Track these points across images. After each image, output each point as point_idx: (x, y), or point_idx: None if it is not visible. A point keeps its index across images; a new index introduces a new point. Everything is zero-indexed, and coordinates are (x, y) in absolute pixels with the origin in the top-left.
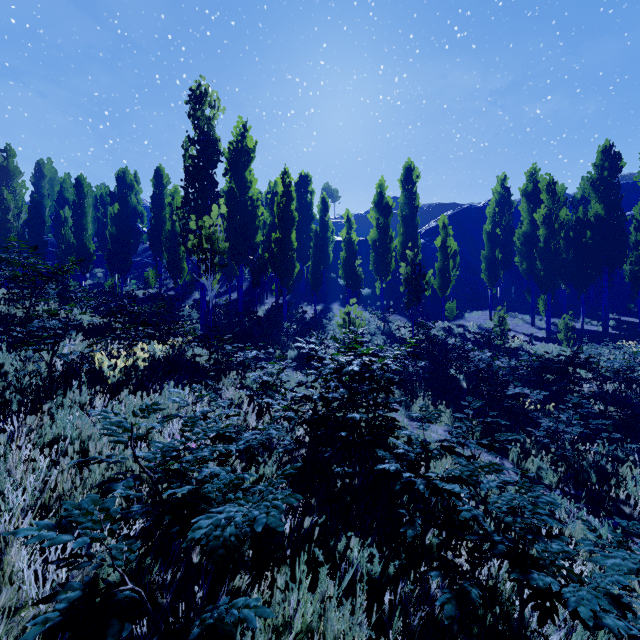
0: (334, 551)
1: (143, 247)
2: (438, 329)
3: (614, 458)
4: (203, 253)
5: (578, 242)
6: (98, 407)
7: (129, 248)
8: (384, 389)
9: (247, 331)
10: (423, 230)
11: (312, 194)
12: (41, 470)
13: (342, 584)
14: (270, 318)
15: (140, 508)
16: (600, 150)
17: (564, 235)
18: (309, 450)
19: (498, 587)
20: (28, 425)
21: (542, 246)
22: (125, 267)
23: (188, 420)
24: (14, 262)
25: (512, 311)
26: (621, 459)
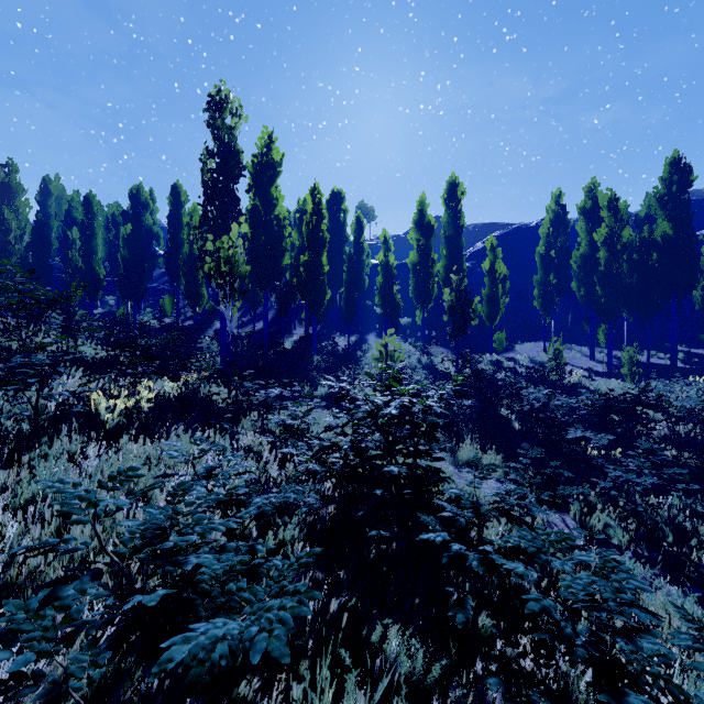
0: (367, 638)
1: (159, 272)
2: (486, 362)
3: (692, 513)
4: (221, 278)
5: (643, 265)
6: (91, 457)
7: (143, 273)
8: (427, 435)
9: (272, 365)
10: (468, 253)
11: (345, 213)
12: (12, 538)
13: (376, 696)
14: (298, 350)
15: (115, 601)
16: (668, 162)
17: (627, 258)
18: (338, 509)
19: (571, 690)
20: (2, 481)
21: (603, 270)
22: (138, 294)
23: (178, 487)
24: (8, 288)
25: (568, 342)
26: (700, 514)
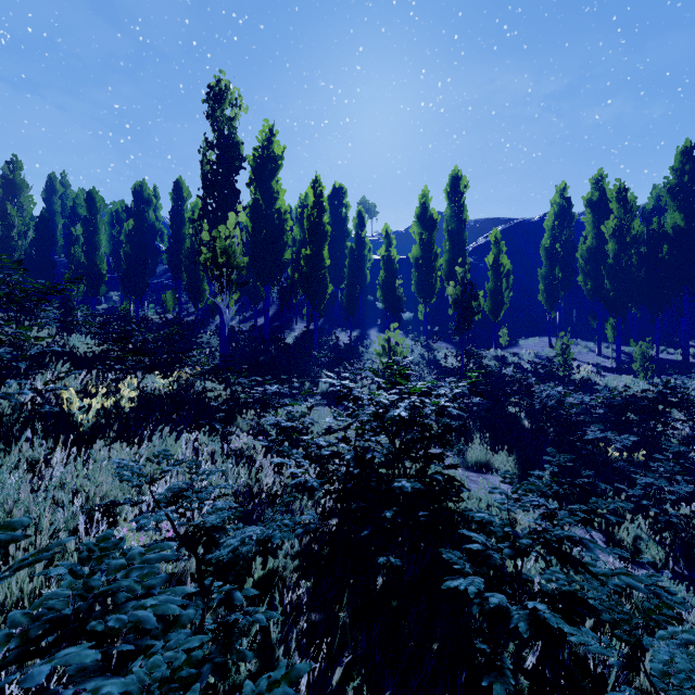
0: None
1: (163, 268)
2: (489, 358)
3: None
4: (217, 269)
5: (652, 258)
6: (56, 465)
7: (145, 268)
8: (439, 439)
9: (273, 360)
10: (470, 248)
11: (347, 208)
12: None
13: None
14: (299, 345)
15: None
16: (679, 152)
17: (634, 251)
18: (340, 529)
19: None
20: None
21: (611, 262)
22: (140, 289)
23: (95, 545)
24: None
25: (573, 337)
26: None
